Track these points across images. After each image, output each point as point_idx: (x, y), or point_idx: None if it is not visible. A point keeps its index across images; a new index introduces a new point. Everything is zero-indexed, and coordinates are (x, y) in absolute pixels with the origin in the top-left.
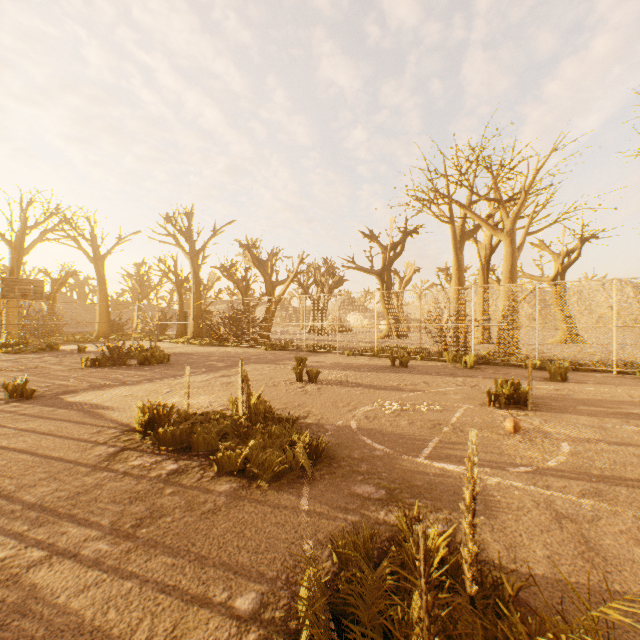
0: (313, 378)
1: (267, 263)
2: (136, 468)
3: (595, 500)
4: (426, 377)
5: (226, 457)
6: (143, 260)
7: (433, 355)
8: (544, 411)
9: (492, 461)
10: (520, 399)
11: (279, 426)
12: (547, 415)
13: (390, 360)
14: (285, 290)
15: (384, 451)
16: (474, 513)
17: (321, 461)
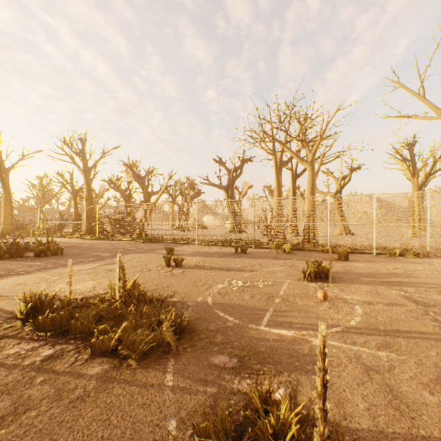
0: (179, 264)
1: (145, 178)
2: (10, 357)
3: (387, 351)
4: (259, 260)
5: (100, 340)
6: (45, 174)
7: (263, 244)
8: (339, 282)
9: (313, 324)
10: (324, 275)
11: (150, 306)
12: (342, 285)
13: (234, 248)
14: (158, 198)
15: (234, 322)
16: (325, 395)
17: (184, 335)
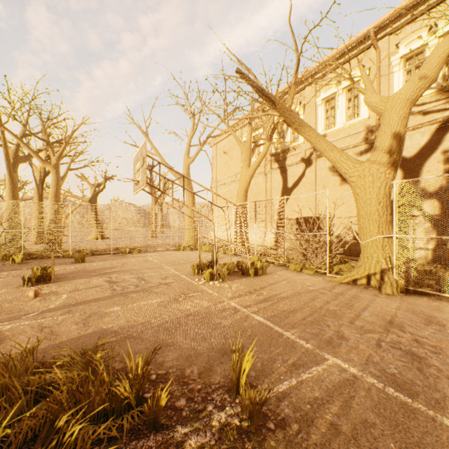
0: None
1: None
2: None
3: (67, 314)
4: None
5: None
6: None
7: None
8: (63, 281)
9: (12, 317)
10: (48, 277)
11: None
12: (63, 283)
13: None
14: None
15: None
16: None
17: None
